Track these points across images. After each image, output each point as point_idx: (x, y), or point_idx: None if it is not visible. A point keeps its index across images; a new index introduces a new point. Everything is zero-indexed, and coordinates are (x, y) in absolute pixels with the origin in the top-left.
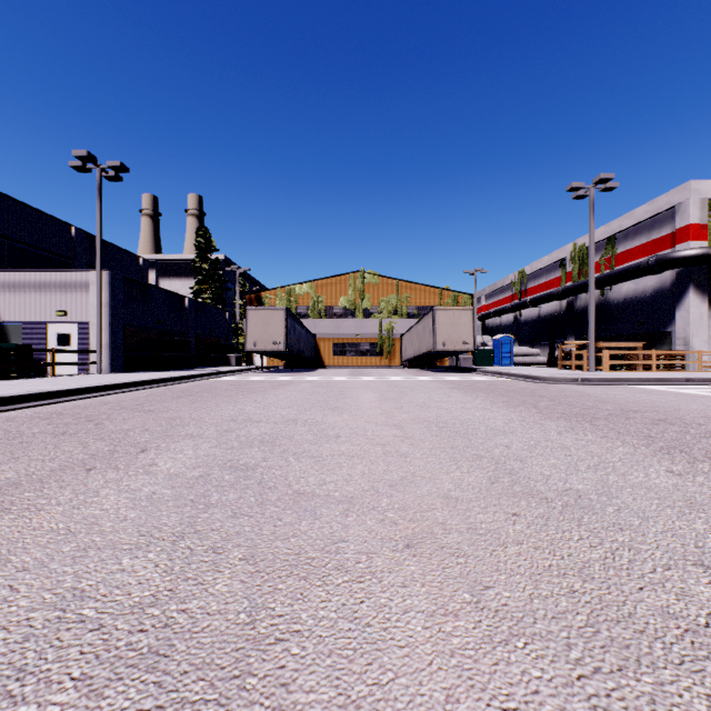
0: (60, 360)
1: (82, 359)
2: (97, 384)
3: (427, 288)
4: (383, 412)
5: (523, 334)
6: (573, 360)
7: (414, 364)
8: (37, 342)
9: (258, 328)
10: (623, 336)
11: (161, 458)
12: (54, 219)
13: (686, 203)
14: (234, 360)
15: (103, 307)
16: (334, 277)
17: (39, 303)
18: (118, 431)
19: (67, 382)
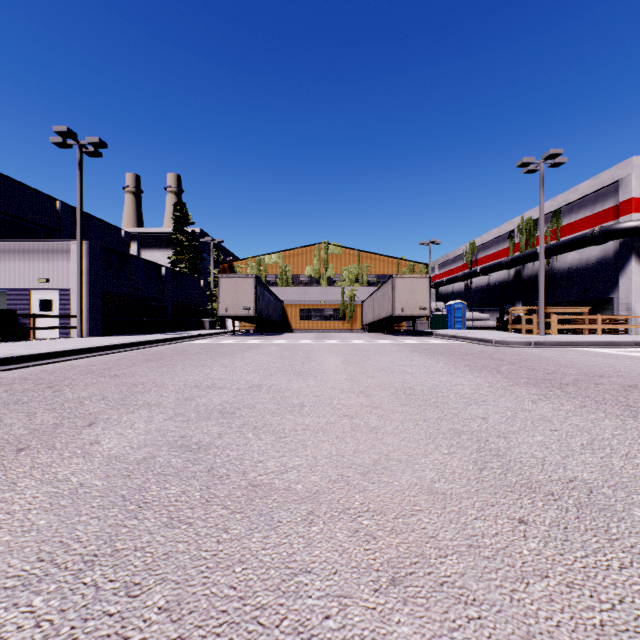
0: (43, 324)
1: (64, 323)
2: (70, 348)
3: (385, 258)
4: (348, 377)
5: (474, 301)
6: (523, 324)
7: (374, 328)
8: (21, 308)
9: (229, 294)
10: (568, 302)
11: (107, 433)
12: (41, 193)
13: (628, 178)
14: (208, 324)
15: (83, 274)
16: (301, 248)
17: (23, 271)
18: (73, 399)
19: (43, 346)
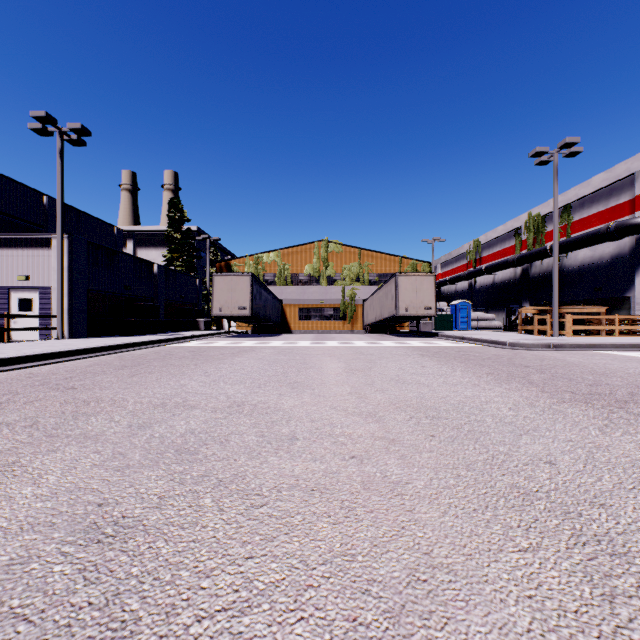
0: (22, 325)
1: (44, 324)
2: (35, 353)
3: (387, 256)
4: (353, 391)
5: (478, 300)
6: (535, 325)
7: (376, 329)
8: None
9: (224, 293)
10: (579, 301)
11: None
12: (26, 187)
13: None
14: (203, 325)
15: (65, 271)
16: (300, 246)
17: (0, 268)
18: None
19: (9, 350)
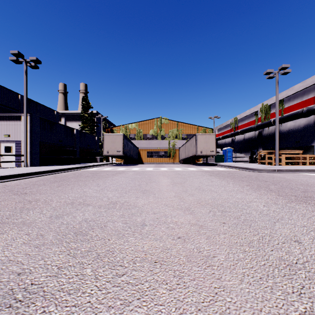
0: (6, 160)
1: (17, 159)
2: (9, 174)
3: (191, 125)
4: (176, 195)
5: (236, 147)
6: (266, 160)
7: (185, 162)
8: None
9: (109, 144)
10: (288, 148)
11: None
12: (9, 90)
13: None
14: (99, 159)
15: (28, 132)
16: (147, 120)
17: None
18: None
19: None
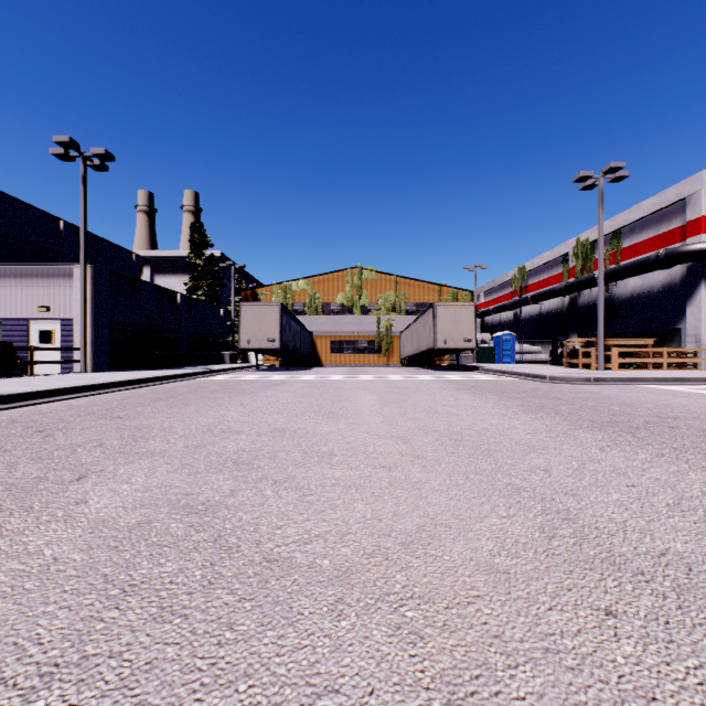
0: (42, 358)
1: (66, 357)
2: (69, 386)
3: (426, 284)
4: (385, 419)
5: (524, 332)
6: (580, 358)
7: (413, 362)
8: (18, 339)
9: (252, 325)
10: (629, 333)
11: (98, 490)
12: (41, 212)
13: (697, 195)
14: (229, 358)
15: (88, 302)
16: (332, 273)
17: (20, 299)
18: (65, 446)
19: (40, 383)
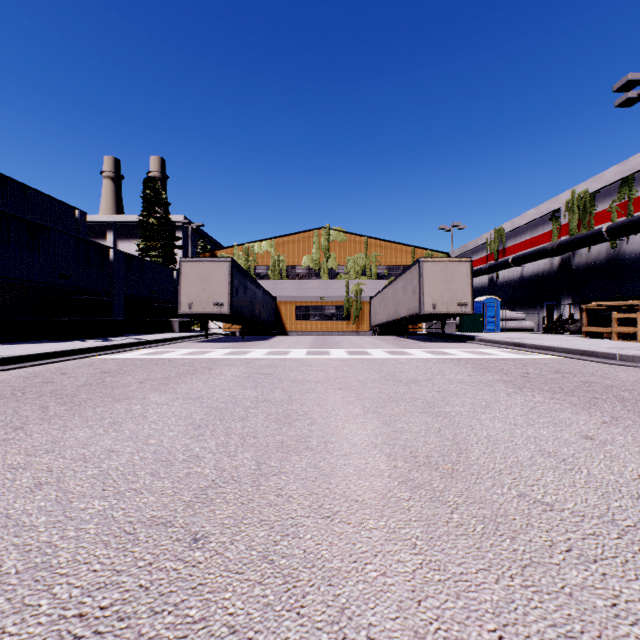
0: None
1: None
2: None
3: (398, 246)
4: None
5: (501, 297)
6: (615, 326)
7: (386, 330)
8: None
9: (194, 284)
10: None
11: None
12: None
13: None
14: (178, 325)
15: None
16: (297, 234)
17: None
18: None
19: None
